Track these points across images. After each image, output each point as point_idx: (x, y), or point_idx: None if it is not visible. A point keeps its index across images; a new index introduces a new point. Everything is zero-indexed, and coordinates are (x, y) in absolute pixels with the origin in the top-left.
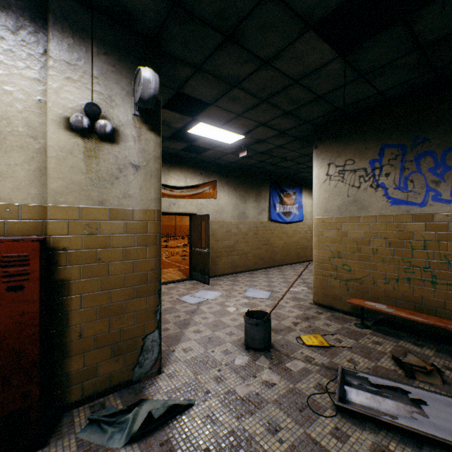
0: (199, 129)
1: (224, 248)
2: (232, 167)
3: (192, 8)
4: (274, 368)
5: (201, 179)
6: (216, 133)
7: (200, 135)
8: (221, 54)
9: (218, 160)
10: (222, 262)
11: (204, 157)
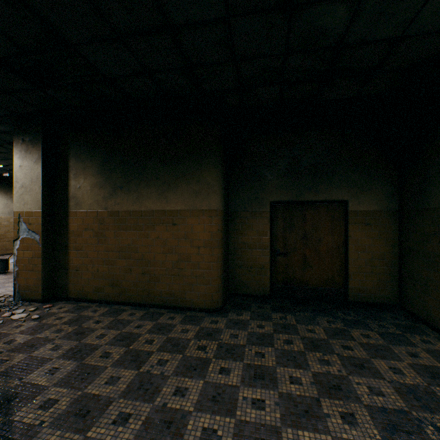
0: None
1: None
2: (2, 176)
3: None
4: (6, 275)
5: None
6: None
7: None
8: None
9: None
10: None
11: None
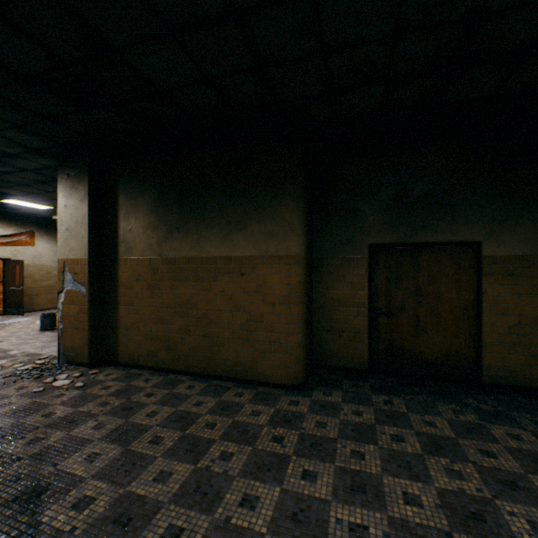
0: (12, 201)
1: (43, 287)
2: (52, 220)
3: (2, 179)
4: (53, 332)
5: (17, 229)
6: (28, 204)
7: (14, 203)
8: (22, 187)
9: (36, 215)
10: (42, 299)
11: (20, 212)
